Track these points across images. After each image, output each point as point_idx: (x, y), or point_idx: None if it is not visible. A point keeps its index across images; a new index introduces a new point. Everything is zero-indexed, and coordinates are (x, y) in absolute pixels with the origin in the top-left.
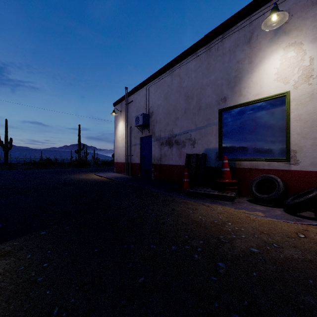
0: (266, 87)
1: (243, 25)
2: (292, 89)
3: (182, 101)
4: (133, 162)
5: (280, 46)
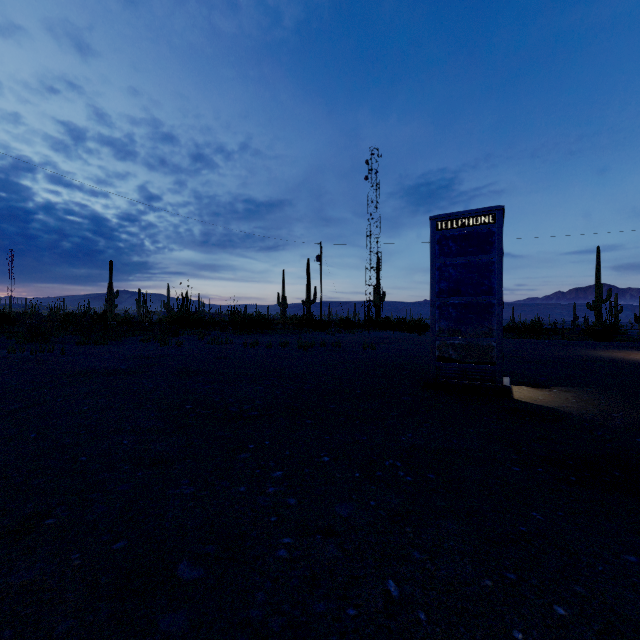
0: None
1: None
2: None
3: None
4: None
5: None
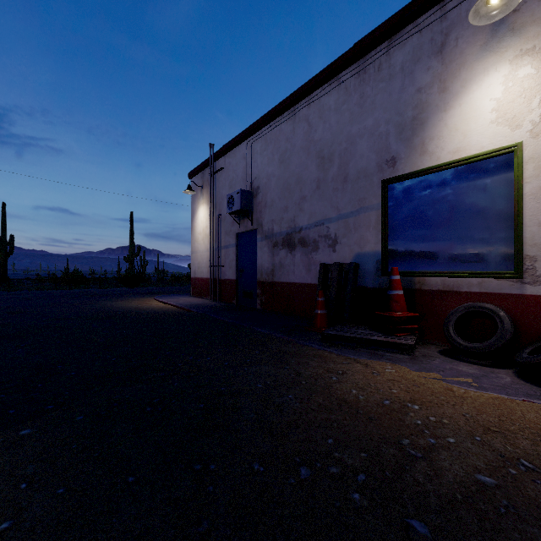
0: (475, 136)
1: (429, 20)
2: (528, 139)
3: (312, 166)
4: (224, 277)
5: (503, 56)
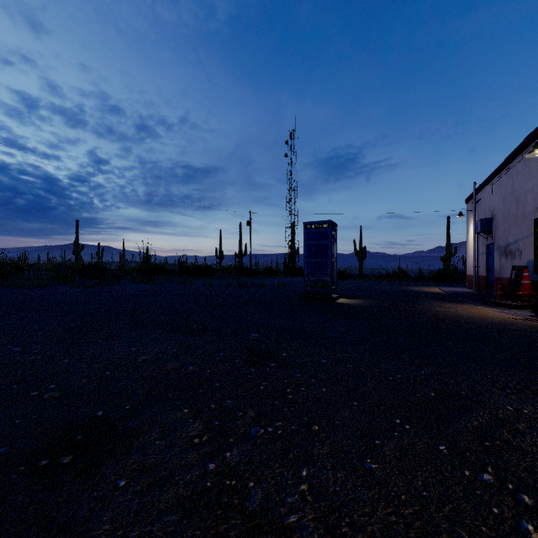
0: None
1: None
2: None
3: (513, 206)
4: (480, 275)
5: None
